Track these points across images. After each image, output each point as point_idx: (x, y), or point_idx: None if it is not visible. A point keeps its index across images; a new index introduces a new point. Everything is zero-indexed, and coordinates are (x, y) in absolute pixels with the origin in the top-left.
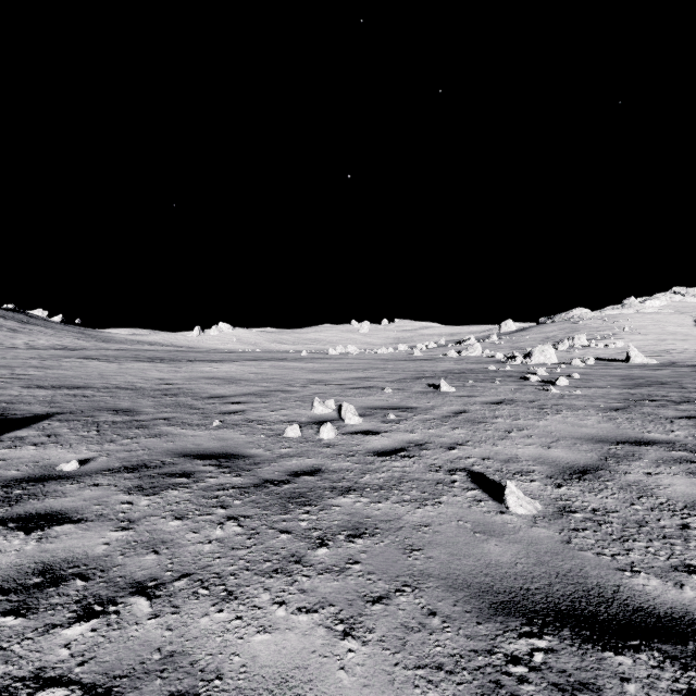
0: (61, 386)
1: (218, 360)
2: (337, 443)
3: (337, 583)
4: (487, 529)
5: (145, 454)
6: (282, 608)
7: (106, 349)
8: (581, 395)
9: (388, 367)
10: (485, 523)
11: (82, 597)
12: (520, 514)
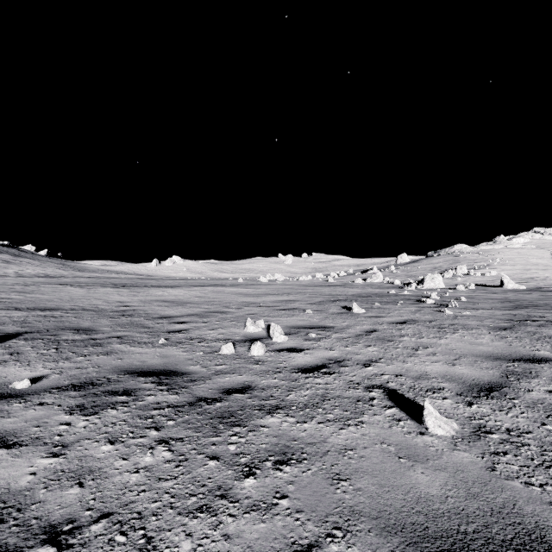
0: (35, 308)
1: (169, 286)
2: (266, 359)
3: (264, 525)
4: (411, 453)
5: (94, 371)
6: None
7: (80, 277)
8: (471, 316)
9: (308, 291)
10: (408, 446)
11: None
12: (439, 436)
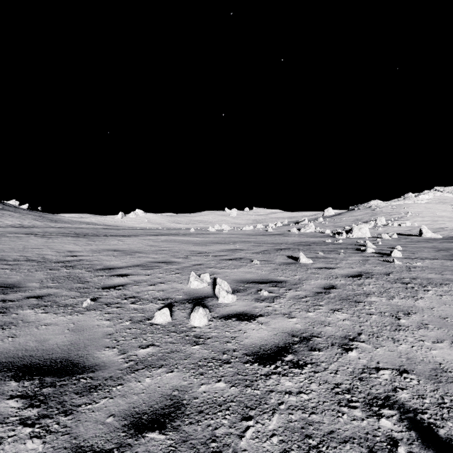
0: None
1: (127, 235)
2: (209, 334)
3: None
4: None
5: None
6: None
7: (51, 227)
8: (423, 267)
9: (252, 240)
10: None
11: None
12: None
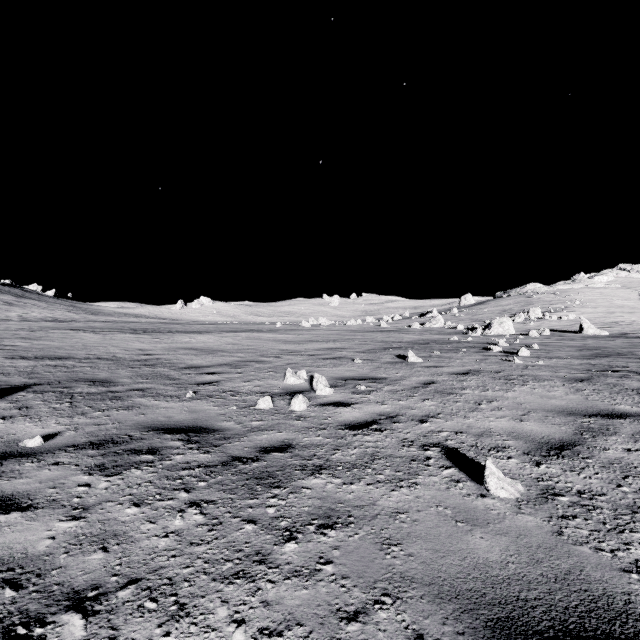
0: (44, 357)
1: (197, 331)
2: (308, 415)
3: (306, 591)
4: (470, 516)
5: (114, 427)
6: (240, 629)
7: (93, 321)
8: (544, 365)
9: (357, 337)
10: (466, 509)
11: (6, 614)
12: (502, 498)
